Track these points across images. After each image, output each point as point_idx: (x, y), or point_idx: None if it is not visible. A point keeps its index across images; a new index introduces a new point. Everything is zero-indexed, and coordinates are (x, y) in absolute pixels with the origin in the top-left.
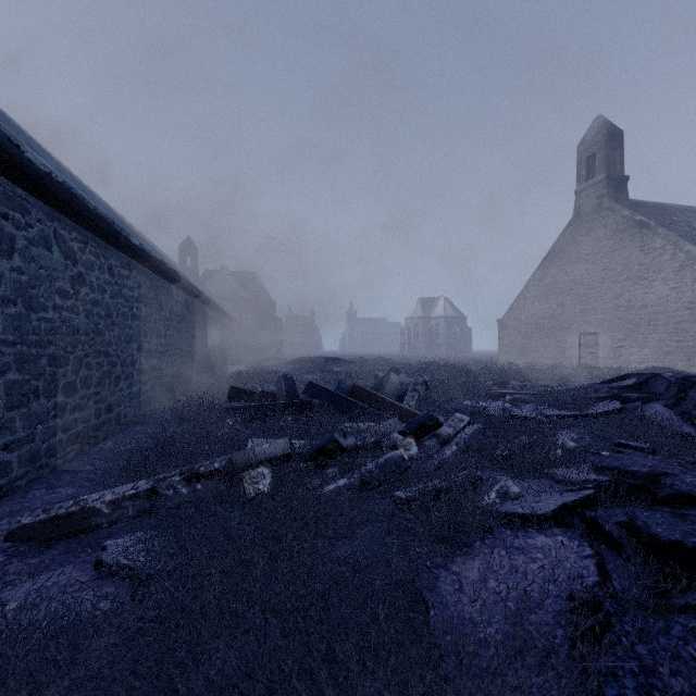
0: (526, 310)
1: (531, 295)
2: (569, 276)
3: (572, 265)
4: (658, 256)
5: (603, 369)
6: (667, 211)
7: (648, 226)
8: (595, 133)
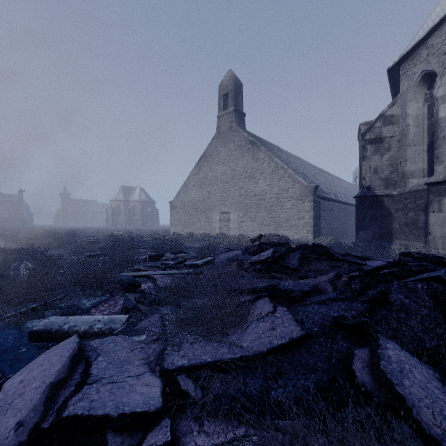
0: (188, 195)
1: (191, 185)
2: (214, 173)
3: (216, 166)
4: (261, 163)
5: (233, 236)
6: (263, 141)
7: (256, 144)
8: (228, 79)
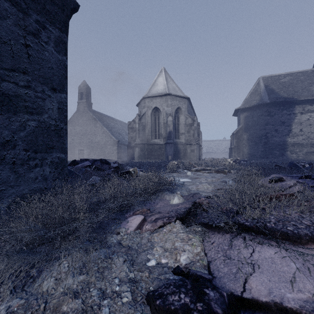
0: None
1: None
2: (75, 130)
3: (76, 127)
4: (98, 129)
5: None
6: (102, 116)
7: (96, 120)
8: (83, 86)
